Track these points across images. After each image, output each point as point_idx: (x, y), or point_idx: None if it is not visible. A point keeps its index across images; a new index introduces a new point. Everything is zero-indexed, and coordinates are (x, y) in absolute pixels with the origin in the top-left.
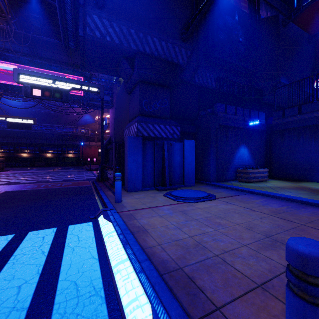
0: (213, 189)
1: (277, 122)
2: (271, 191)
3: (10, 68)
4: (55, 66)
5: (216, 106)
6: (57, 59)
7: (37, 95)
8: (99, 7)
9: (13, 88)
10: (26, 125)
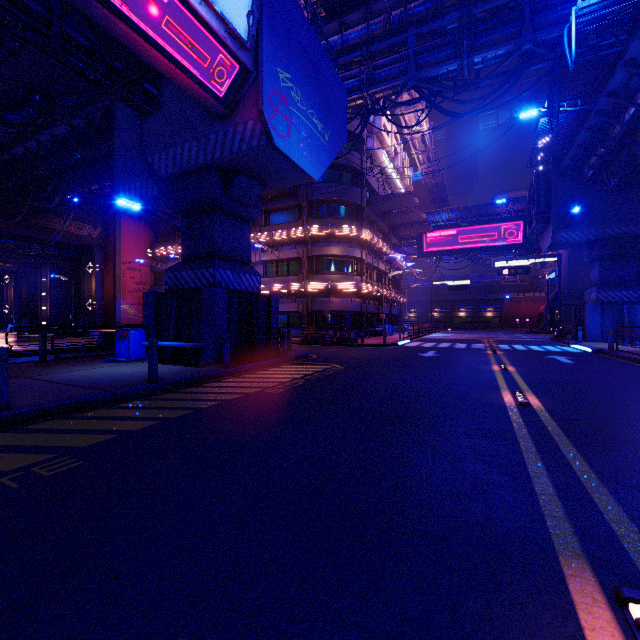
0: None
1: None
2: None
3: (450, 235)
4: (490, 219)
5: None
6: (492, 212)
7: (505, 274)
8: (565, 228)
9: (451, 252)
10: (463, 286)
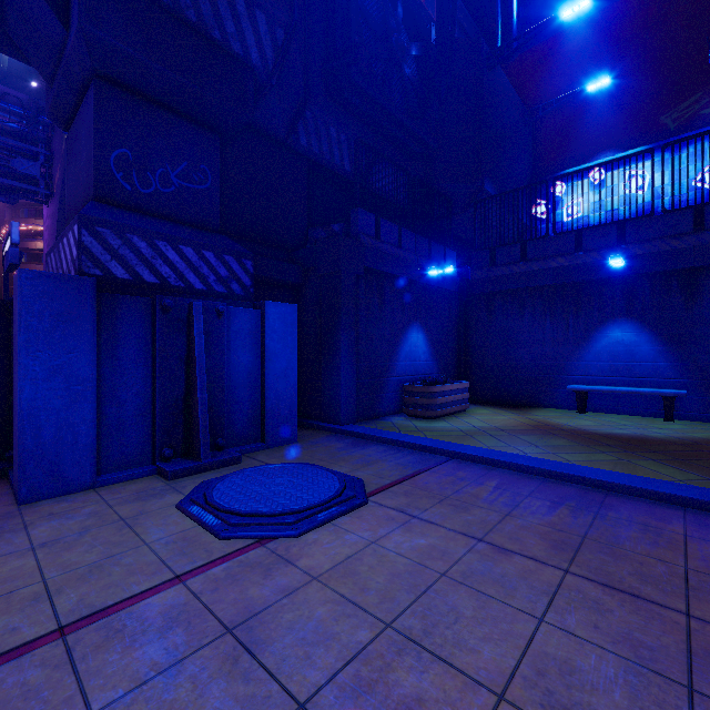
0: (352, 449)
1: (480, 276)
2: (497, 447)
3: None
4: None
5: (354, 216)
6: None
7: None
8: None
9: None
10: None
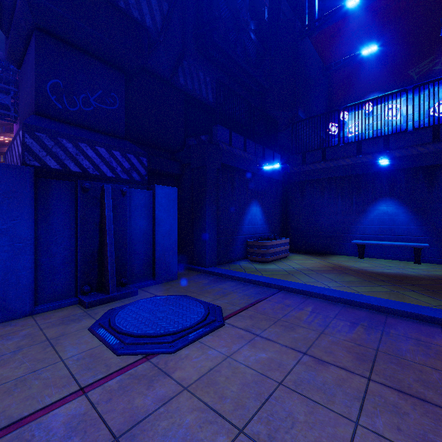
0: (213, 284)
1: (296, 171)
2: (310, 282)
3: None
4: None
5: (215, 130)
6: None
7: None
8: None
9: None
10: None
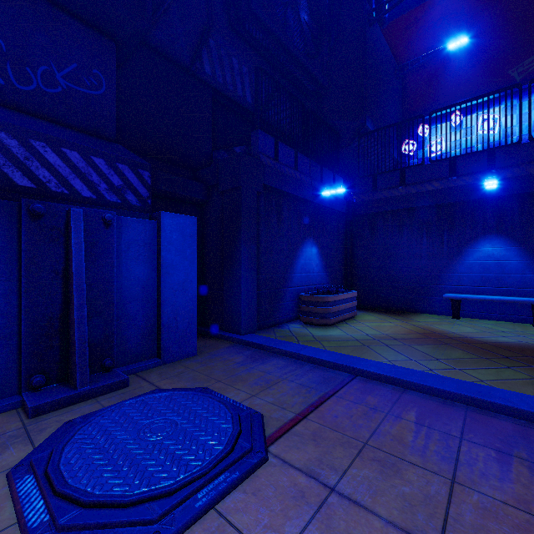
0: (251, 364)
1: (364, 199)
2: (398, 361)
3: None
4: None
5: (254, 137)
6: None
7: None
8: None
9: None
10: None
